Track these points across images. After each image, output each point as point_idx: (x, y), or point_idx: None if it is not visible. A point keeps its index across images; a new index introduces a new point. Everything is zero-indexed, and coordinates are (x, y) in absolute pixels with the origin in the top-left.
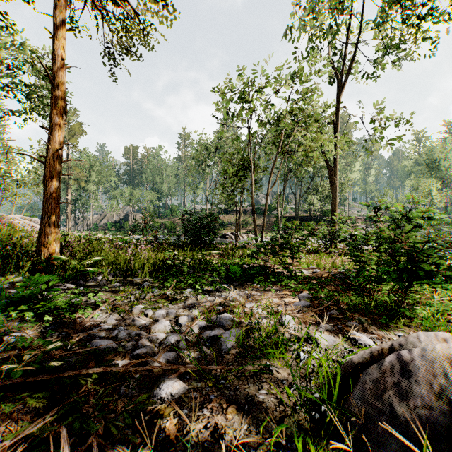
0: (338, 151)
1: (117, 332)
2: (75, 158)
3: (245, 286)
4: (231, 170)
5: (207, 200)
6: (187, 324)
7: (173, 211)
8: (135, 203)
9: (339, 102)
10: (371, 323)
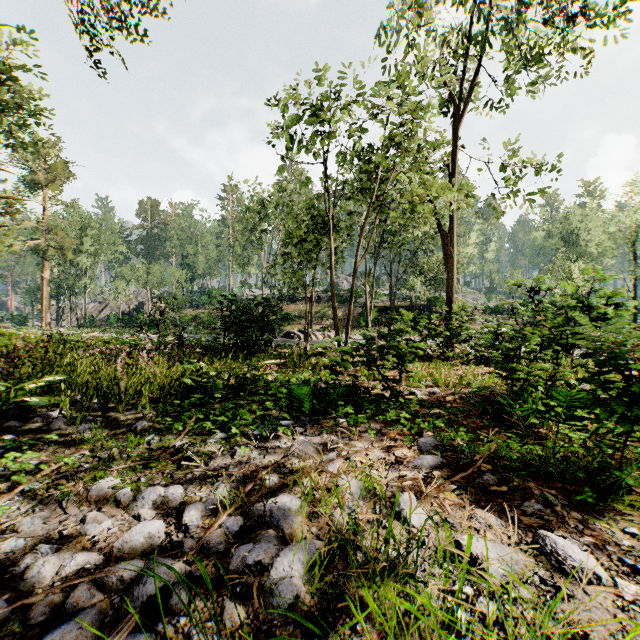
0: (462, 205)
1: (30, 562)
2: (57, 215)
3: (322, 423)
4: (298, 232)
5: (263, 281)
6: (202, 525)
7: (213, 298)
8: (154, 285)
9: (457, 138)
10: (568, 505)
